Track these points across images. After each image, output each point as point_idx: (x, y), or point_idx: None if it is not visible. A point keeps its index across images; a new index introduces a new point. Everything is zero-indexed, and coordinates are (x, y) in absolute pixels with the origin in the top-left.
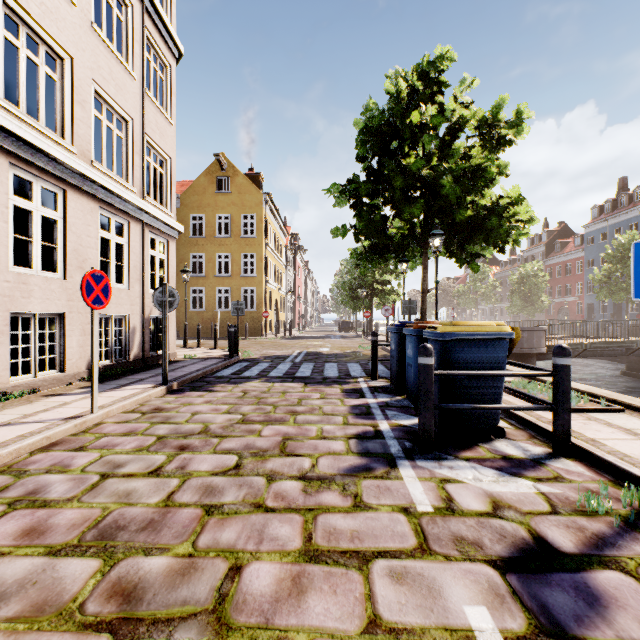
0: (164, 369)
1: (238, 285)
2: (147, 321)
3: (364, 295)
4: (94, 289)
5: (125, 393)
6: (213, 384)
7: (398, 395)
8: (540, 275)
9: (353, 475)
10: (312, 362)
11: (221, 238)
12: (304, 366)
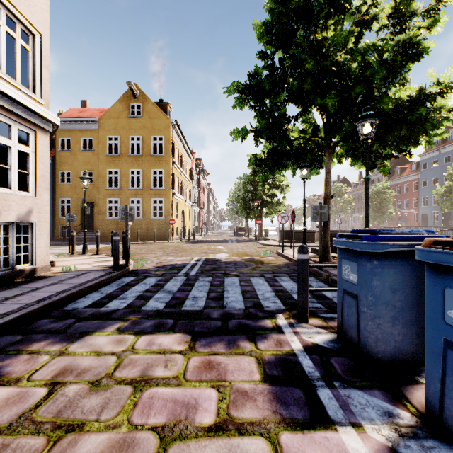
0: None
1: (148, 197)
2: None
3: (256, 205)
4: None
5: None
6: (26, 342)
7: (393, 397)
8: (388, 192)
9: None
10: (209, 276)
11: (134, 156)
12: (198, 284)
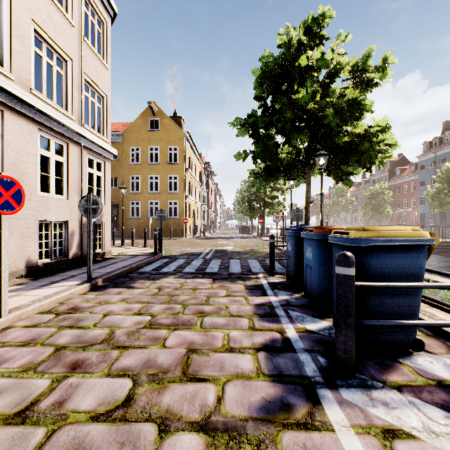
0: (89, 268)
1: (165, 199)
2: (85, 226)
3: (258, 206)
4: (2, 194)
5: (50, 291)
6: (134, 280)
7: (296, 292)
8: (386, 192)
9: (269, 420)
10: (219, 258)
11: (152, 164)
12: (213, 262)
